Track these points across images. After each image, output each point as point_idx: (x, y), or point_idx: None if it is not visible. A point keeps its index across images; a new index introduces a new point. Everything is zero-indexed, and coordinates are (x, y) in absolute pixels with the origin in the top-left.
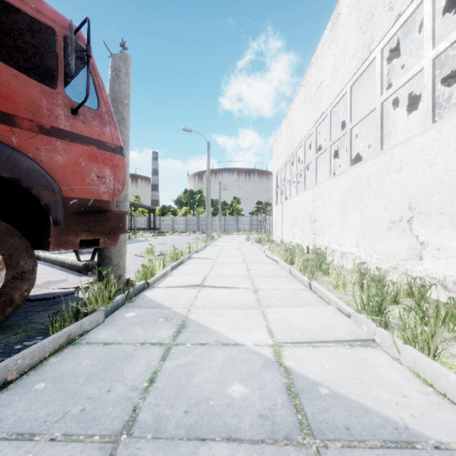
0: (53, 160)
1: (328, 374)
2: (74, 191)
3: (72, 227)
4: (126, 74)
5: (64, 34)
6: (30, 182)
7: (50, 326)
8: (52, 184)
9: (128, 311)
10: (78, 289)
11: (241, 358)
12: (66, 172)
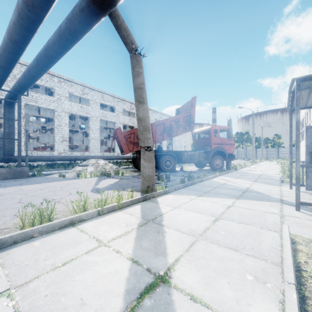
0: (226, 148)
1: (267, 174)
2: (228, 152)
3: (228, 157)
4: (231, 124)
5: (227, 129)
6: (224, 152)
7: (228, 170)
8: (226, 151)
9: (236, 171)
10: (229, 166)
11: (256, 174)
12: (227, 149)
